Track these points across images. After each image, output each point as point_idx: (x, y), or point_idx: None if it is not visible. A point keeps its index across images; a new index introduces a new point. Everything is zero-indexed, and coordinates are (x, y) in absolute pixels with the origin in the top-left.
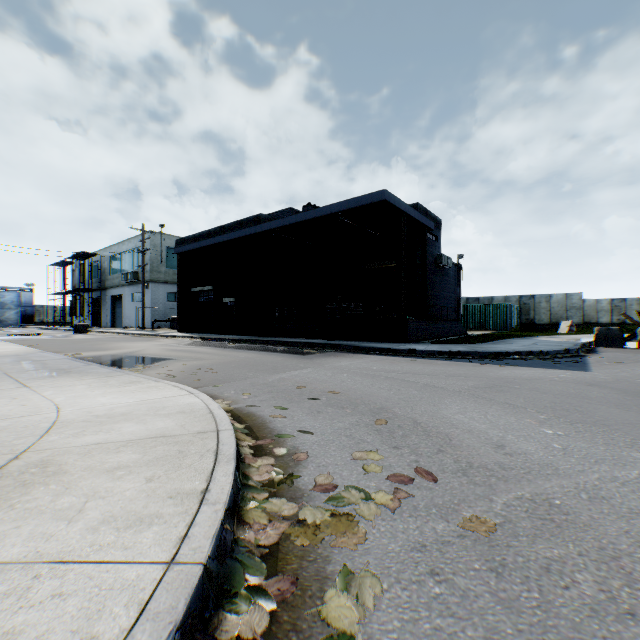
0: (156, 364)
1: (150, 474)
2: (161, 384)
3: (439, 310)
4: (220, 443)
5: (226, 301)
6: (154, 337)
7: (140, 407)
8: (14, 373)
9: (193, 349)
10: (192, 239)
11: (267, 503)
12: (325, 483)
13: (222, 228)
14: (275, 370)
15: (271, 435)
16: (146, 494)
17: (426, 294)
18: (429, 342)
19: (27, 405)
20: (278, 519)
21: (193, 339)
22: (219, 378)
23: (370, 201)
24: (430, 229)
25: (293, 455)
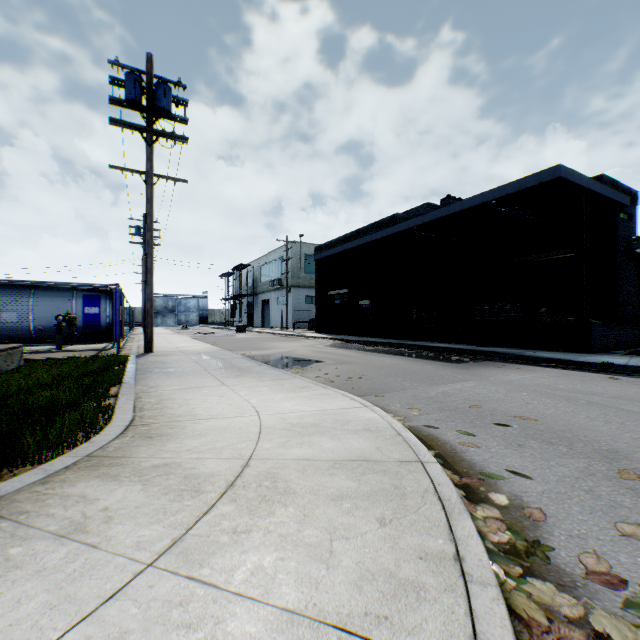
0: (310, 366)
1: (378, 513)
2: (330, 392)
3: (633, 310)
4: (434, 481)
5: (361, 303)
6: (297, 337)
7: (324, 418)
8: (211, 370)
9: (336, 351)
10: (329, 245)
11: (527, 584)
12: (600, 570)
13: (357, 232)
14: (432, 381)
15: (473, 471)
16: (389, 544)
17: (616, 290)
18: (624, 353)
19: (232, 405)
20: (560, 620)
21: (331, 340)
22: (376, 386)
23: (537, 182)
24: (622, 206)
25: (521, 509)
